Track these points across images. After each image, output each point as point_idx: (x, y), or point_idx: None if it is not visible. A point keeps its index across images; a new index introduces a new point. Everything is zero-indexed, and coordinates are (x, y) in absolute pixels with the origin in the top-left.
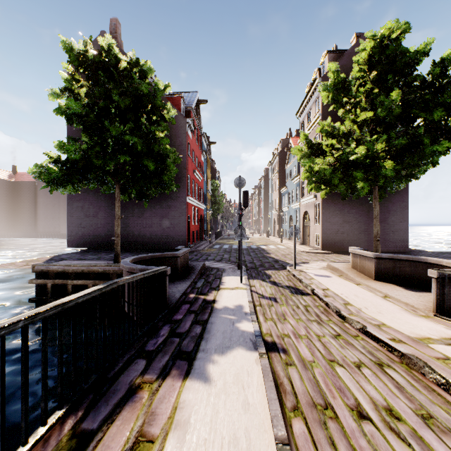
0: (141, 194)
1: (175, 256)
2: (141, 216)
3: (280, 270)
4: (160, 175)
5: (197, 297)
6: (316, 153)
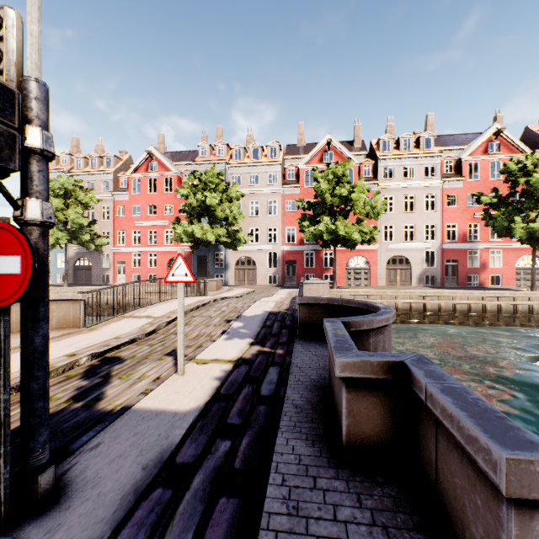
0: None
1: None
2: None
3: None
4: None
5: (272, 349)
6: None
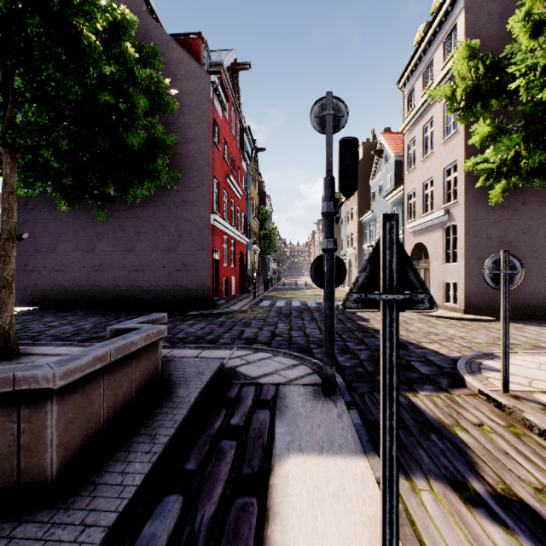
0: (84, 186)
1: (26, 388)
2: (130, 250)
3: (453, 393)
4: (113, 129)
5: None
6: (504, 82)
